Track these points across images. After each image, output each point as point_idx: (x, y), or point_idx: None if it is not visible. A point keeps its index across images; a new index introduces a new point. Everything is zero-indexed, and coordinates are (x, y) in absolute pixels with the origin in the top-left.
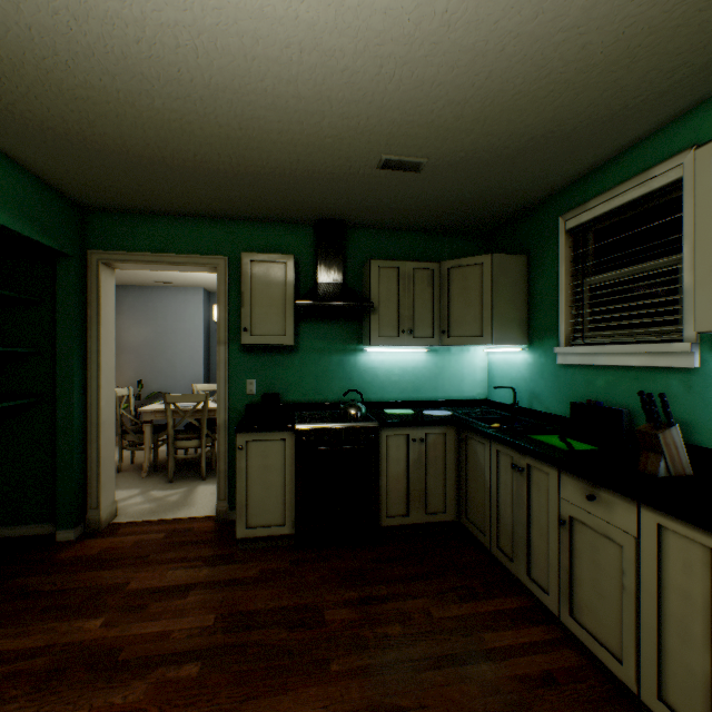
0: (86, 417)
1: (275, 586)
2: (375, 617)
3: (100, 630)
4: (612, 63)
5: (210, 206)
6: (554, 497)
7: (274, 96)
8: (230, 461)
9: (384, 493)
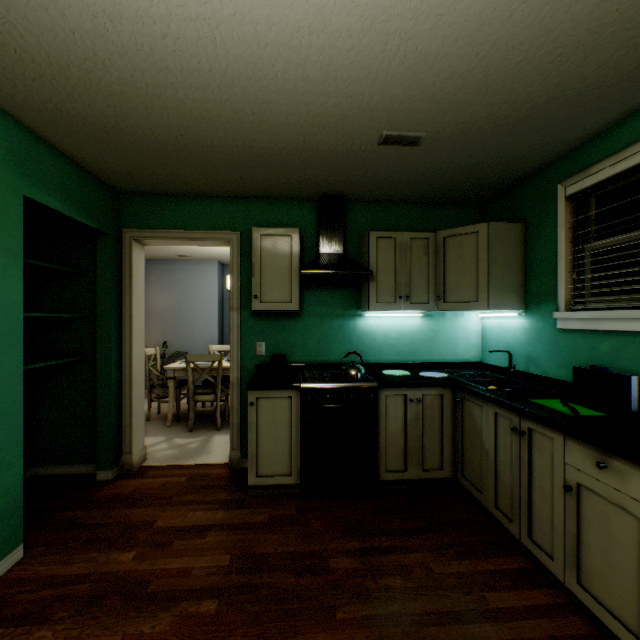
0: (121, 374)
1: (283, 532)
2: (377, 569)
3: (132, 562)
4: (627, 21)
5: (225, 187)
6: (559, 463)
7: (283, 80)
8: (242, 414)
9: (382, 449)
